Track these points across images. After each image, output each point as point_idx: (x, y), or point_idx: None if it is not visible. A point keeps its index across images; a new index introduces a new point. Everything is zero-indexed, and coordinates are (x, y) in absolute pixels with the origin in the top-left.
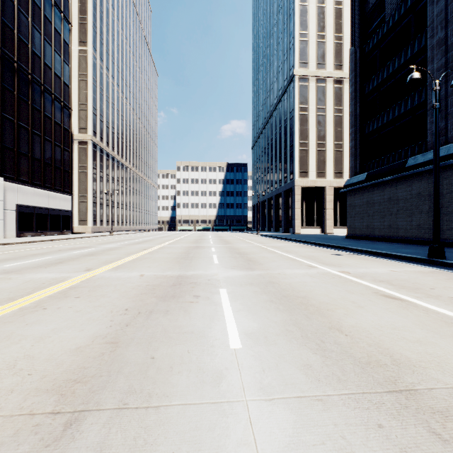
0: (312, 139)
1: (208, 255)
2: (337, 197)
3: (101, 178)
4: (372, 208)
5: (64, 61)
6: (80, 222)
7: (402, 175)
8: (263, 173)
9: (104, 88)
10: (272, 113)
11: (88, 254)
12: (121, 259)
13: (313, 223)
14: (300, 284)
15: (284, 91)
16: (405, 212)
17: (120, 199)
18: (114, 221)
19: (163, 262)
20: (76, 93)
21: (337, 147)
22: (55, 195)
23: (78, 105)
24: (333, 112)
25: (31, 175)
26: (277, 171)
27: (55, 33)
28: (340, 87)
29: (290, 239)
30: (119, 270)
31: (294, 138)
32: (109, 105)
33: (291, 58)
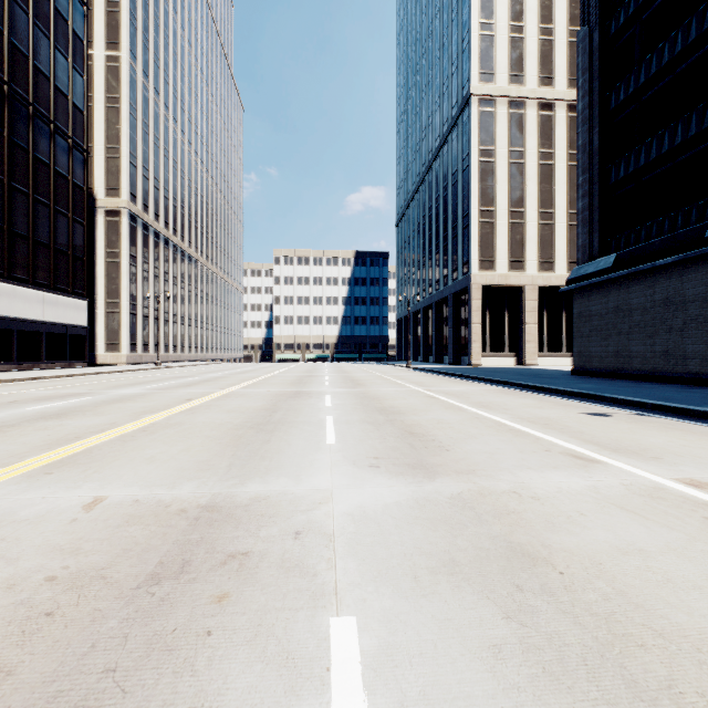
0: (501, 205)
1: (315, 418)
2: (543, 304)
3: (145, 272)
4: (627, 319)
5: (73, 68)
6: (108, 347)
7: (698, 252)
8: (416, 266)
9: (150, 123)
10: (430, 164)
11: (53, 413)
12: (108, 429)
13: (503, 348)
14: (638, 568)
15: (453, 124)
16: (703, 326)
17: (179, 309)
18: (168, 346)
19: (201, 439)
20: (101, 130)
21: (545, 218)
22: (56, 298)
23: (104, 149)
24: (538, 159)
25: (8, 262)
26: (440, 261)
27: (57, 17)
28: (550, 115)
29: (471, 377)
30: (53, 476)
31: (470, 202)
32: (159, 152)
33: (466, 66)
